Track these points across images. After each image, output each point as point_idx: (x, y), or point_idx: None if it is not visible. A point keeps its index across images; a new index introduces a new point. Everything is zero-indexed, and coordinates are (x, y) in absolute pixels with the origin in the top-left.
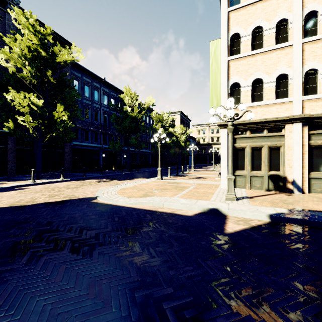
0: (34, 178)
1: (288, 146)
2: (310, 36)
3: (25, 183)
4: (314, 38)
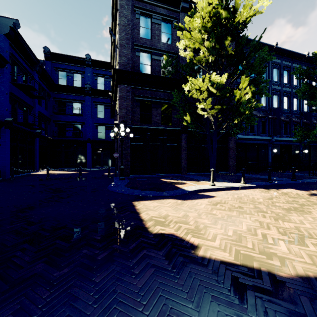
0: (207, 179)
1: None
2: None
3: (206, 187)
4: None
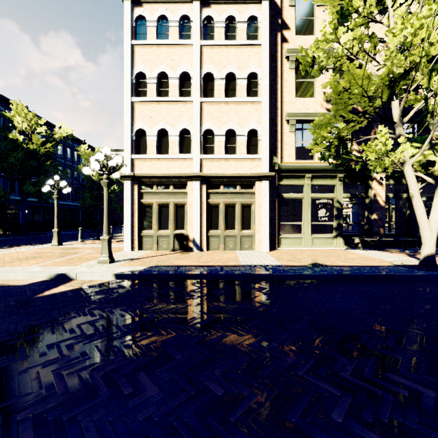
0: None
1: (190, 203)
2: (209, 96)
3: None
4: (210, 100)
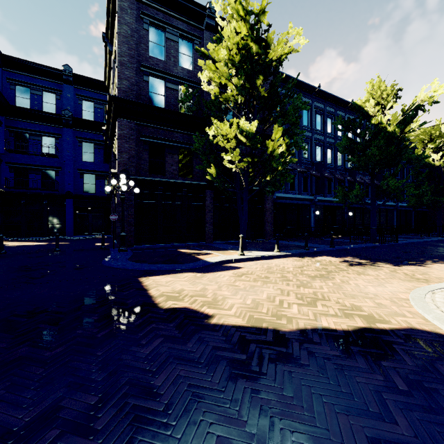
0: (237, 248)
1: None
2: None
3: (234, 257)
4: None
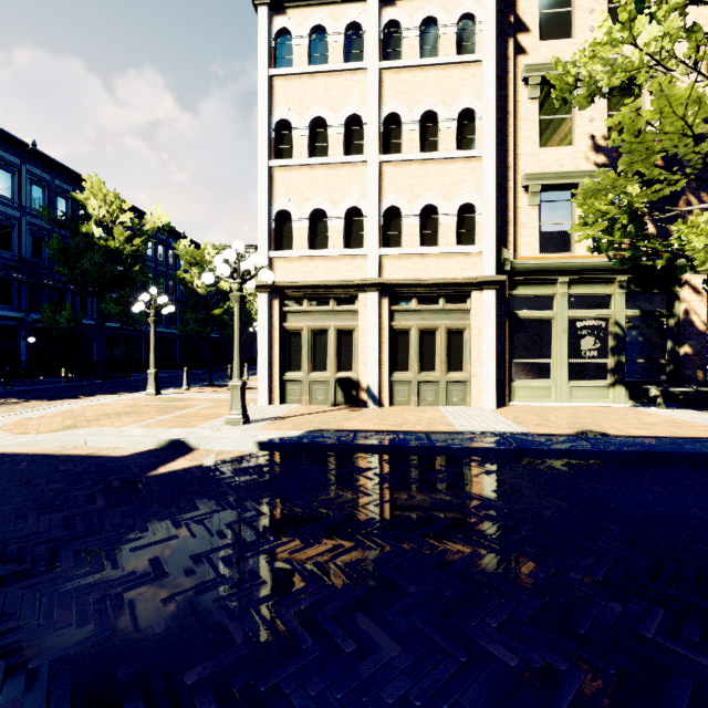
0: None
1: (362, 329)
2: (393, 153)
3: None
4: (395, 158)
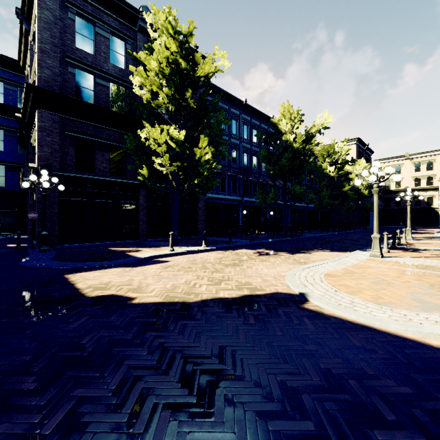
0: (169, 244)
1: None
2: None
3: (163, 253)
4: None
